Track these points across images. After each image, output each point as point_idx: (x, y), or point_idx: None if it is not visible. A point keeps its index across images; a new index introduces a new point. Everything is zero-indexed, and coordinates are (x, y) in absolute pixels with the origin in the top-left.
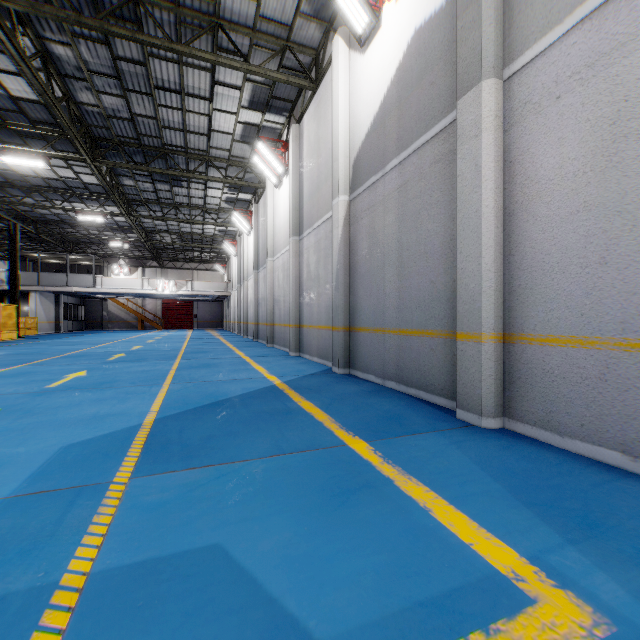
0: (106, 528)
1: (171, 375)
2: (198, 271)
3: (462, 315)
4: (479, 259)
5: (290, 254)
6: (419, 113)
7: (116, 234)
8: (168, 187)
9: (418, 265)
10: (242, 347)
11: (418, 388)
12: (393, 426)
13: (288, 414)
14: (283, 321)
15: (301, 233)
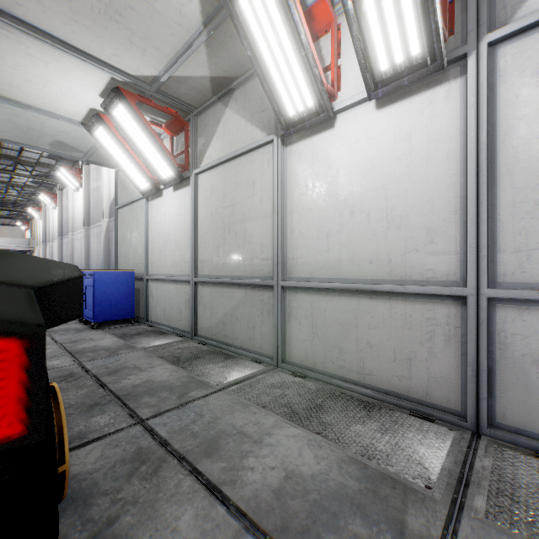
0: None
1: None
2: None
3: None
4: None
5: (83, 236)
6: None
7: None
8: None
9: None
10: None
11: None
12: None
13: None
14: None
15: (89, 225)
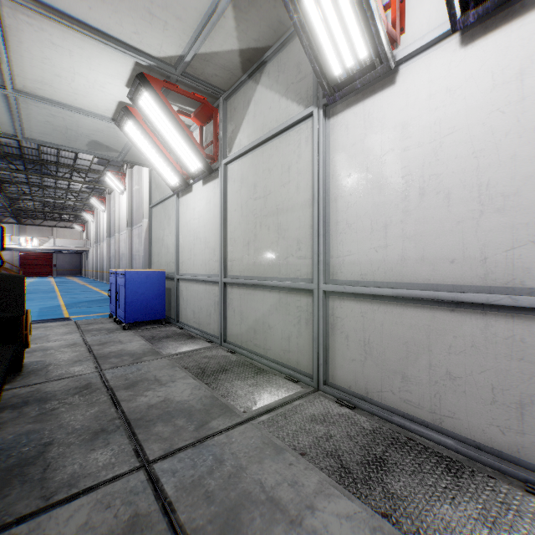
0: (67, 311)
1: (60, 297)
2: (57, 228)
3: None
4: None
5: (127, 236)
6: None
7: None
8: (39, 177)
9: None
10: (98, 287)
11: None
12: None
13: None
14: None
15: (132, 226)
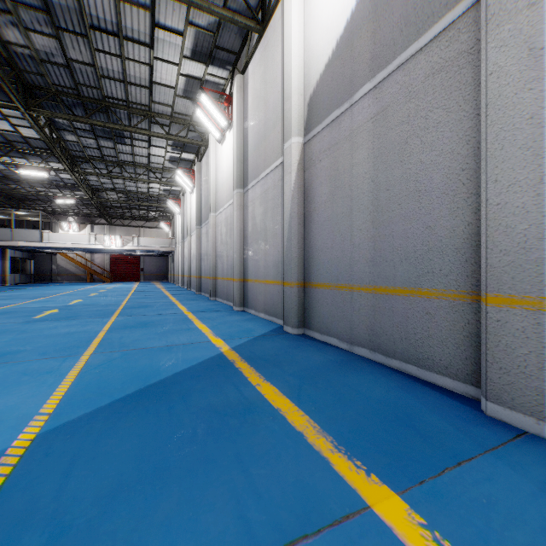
0: None
1: (98, 339)
2: (145, 228)
3: (499, 270)
4: (537, 187)
5: (234, 207)
6: (406, 17)
7: (63, 191)
8: (111, 144)
9: (405, 207)
10: (185, 300)
11: (405, 360)
12: (413, 440)
13: (247, 414)
14: (226, 275)
15: (245, 185)
